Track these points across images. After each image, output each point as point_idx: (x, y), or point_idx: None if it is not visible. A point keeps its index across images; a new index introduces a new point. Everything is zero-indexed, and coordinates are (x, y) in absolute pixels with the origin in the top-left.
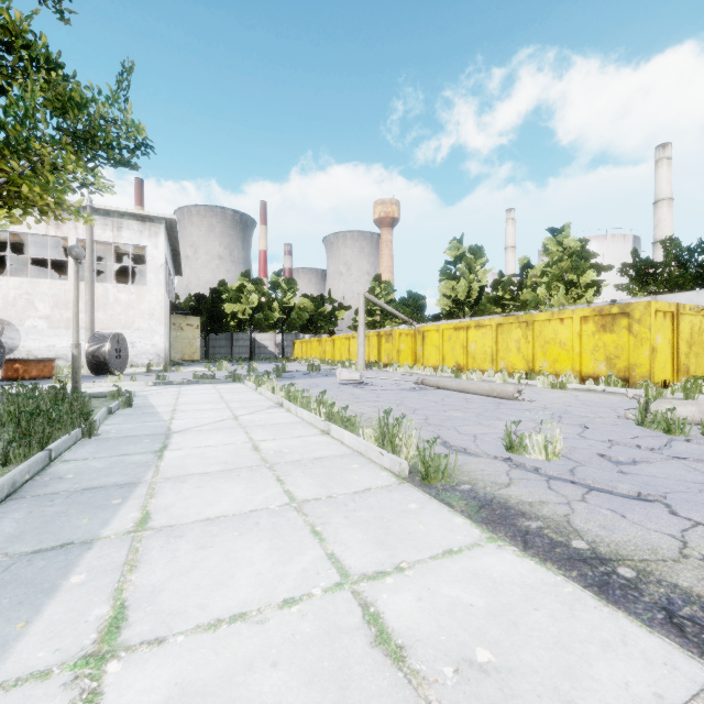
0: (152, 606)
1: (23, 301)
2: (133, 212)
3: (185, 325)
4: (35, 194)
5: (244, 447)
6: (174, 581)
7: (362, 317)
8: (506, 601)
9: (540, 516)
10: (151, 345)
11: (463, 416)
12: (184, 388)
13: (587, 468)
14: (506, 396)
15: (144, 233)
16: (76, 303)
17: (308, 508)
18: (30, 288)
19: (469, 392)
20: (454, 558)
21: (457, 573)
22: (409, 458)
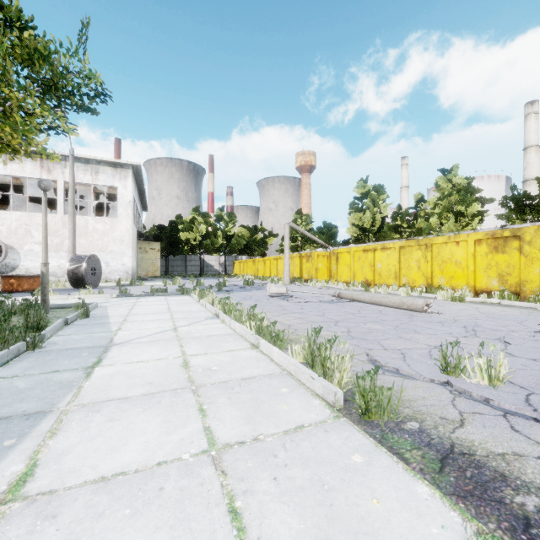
0: None
1: (23, 230)
2: (107, 160)
3: (149, 248)
4: (6, 133)
5: (175, 363)
6: None
7: (287, 242)
8: None
9: (529, 484)
10: (121, 265)
11: (382, 328)
12: (140, 300)
13: None
14: (416, 309)
15: (116, 177)
16: (45, 228)
17: (228, 460)
18: (28, 220)
19: (381, 304)
20: None
21: None
22: (343, 383)
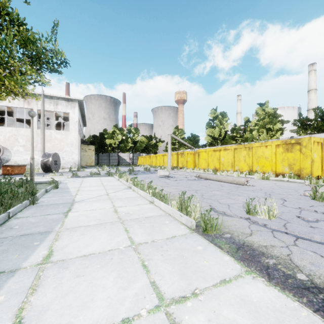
0: (38, 323)
1: (13, 138)
2: (63, 97)
3: (87, 149)
4: (11, 85)
5: (110, 210)
6: (56, 302)
7: (169, 145)
8: (266, 323)
9: (273, 255)
10: (71, 159)
11: (220, 194)
12: (85, 179)
13: (292, 224)
14: (241, 183)
15: (68, 107)
16: (32, 138)
17: (141, 249)
18: (16, 132)
19: (222, 181)
20: (227, 286)
21: (230, 298)
22: (196, 218)
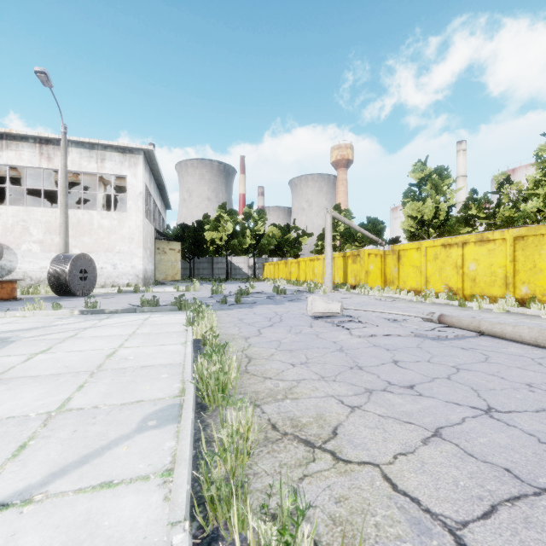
0: None
1: (20, 228)
2: (114, 144)
3: (168, 249)
4: None
5: None
6: None
7: (329, 237)
8: None
9: None
10: (130, 267)
11: None
12: (101, 322)
13: None
14: None
15: (124, 164)
16: None
17: None
18: (25, 216)
19: None
20: None
21: None
22: None
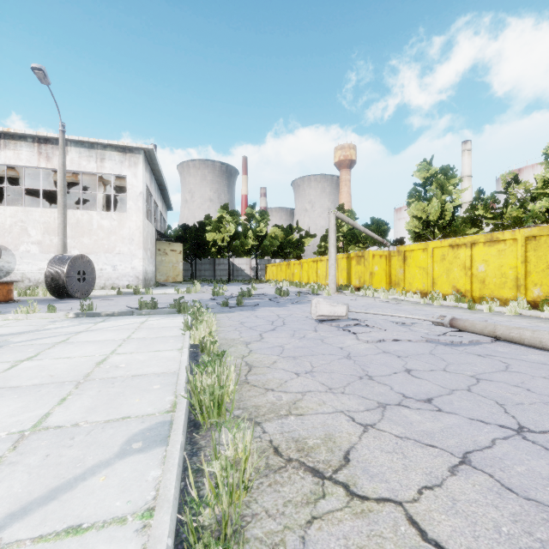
0: None
1: (18, 228)
2: (114, 144)
3: (169, 250)
4: None
5: None
6: None
7: (333, 237)
8: None
9: None
10: (130, 268)
11: None
12: (96, 326)
13: None
14: None
15: (124, 163)
16: None
17: None
18: (24, 216)
19: None
20: None
21: None
22: None
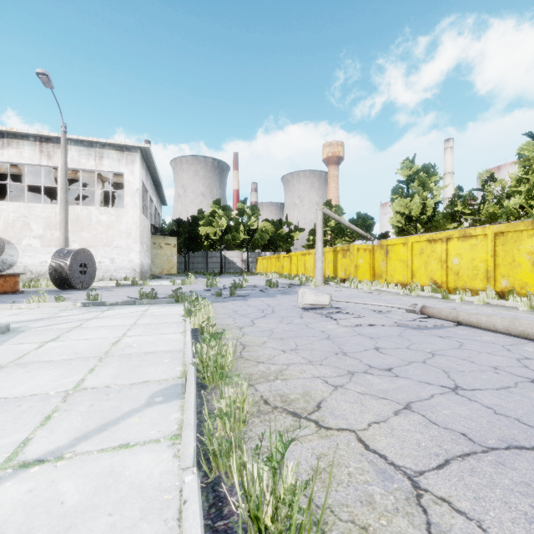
0: None
1: (20, 223)
2: (112, 143)
3: (164, 244)
4: None
5: None
6: None
7: (320, 232)
8: None
9: None
10: (128, 261)
11: None
12: (103, 314)
13: None
14: None
15: (122, 161)
16: None
17: None
18: (26, 212)
19: None
20: None
21: None
22: None
